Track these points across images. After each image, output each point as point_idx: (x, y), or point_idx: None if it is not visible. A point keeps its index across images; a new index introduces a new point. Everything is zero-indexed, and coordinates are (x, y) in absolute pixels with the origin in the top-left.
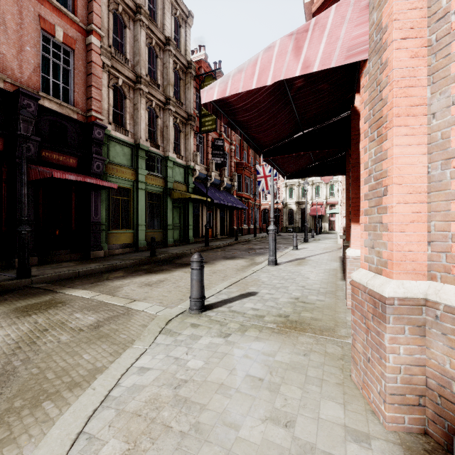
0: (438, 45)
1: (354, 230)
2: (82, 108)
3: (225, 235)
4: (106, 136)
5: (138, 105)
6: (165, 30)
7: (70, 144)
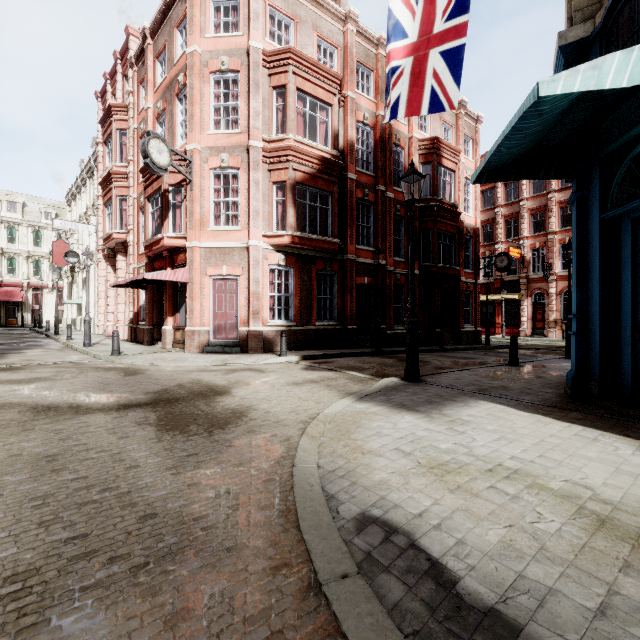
0: (202, 288)
1: (169, 319)
2: None
3: None
4: None
5: None
6: None
7: None
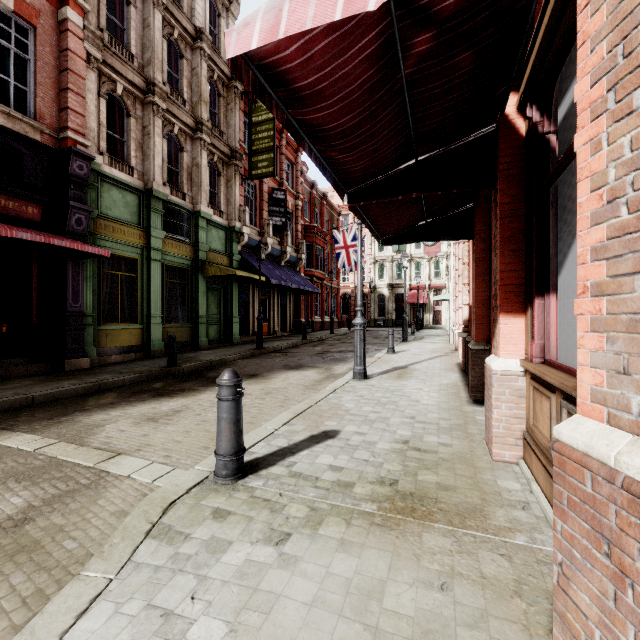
0: None
1: (504, 326)
2: (51, 124)
3: (287, 332)
4: (94, 174)
5: (151, 128)
6: (195, 18)
7: (27, 183)
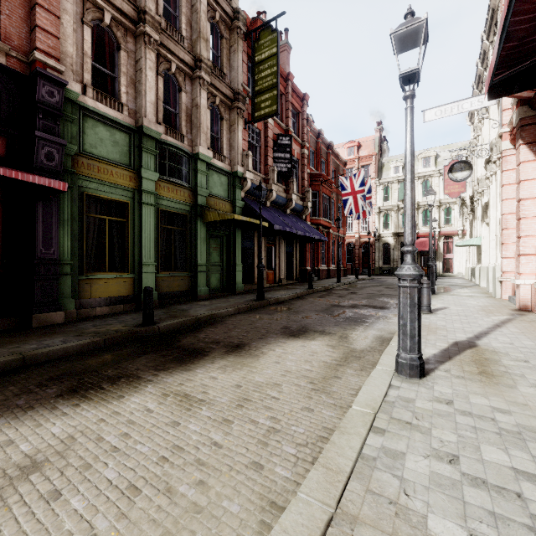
0: None
1: None
2: (20, 47)
3: (293, 280)
4: (75, 107)
5: (142, 61)
6: None
7: None
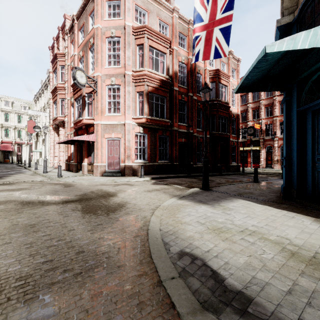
0: (102, 144)
1: (85, 159)
2: None
3: None
4: None
5: None
6: None
7: None
